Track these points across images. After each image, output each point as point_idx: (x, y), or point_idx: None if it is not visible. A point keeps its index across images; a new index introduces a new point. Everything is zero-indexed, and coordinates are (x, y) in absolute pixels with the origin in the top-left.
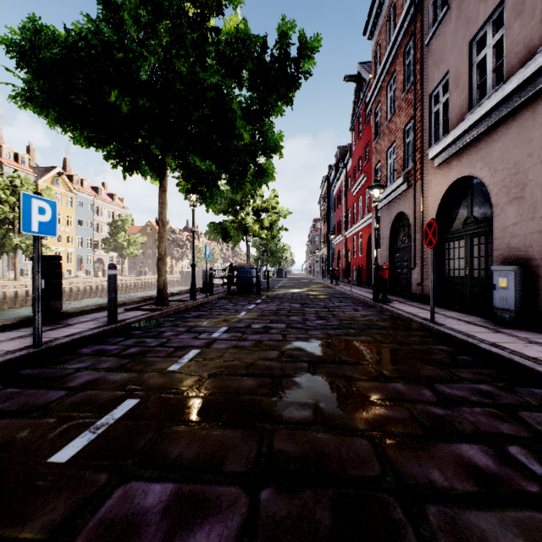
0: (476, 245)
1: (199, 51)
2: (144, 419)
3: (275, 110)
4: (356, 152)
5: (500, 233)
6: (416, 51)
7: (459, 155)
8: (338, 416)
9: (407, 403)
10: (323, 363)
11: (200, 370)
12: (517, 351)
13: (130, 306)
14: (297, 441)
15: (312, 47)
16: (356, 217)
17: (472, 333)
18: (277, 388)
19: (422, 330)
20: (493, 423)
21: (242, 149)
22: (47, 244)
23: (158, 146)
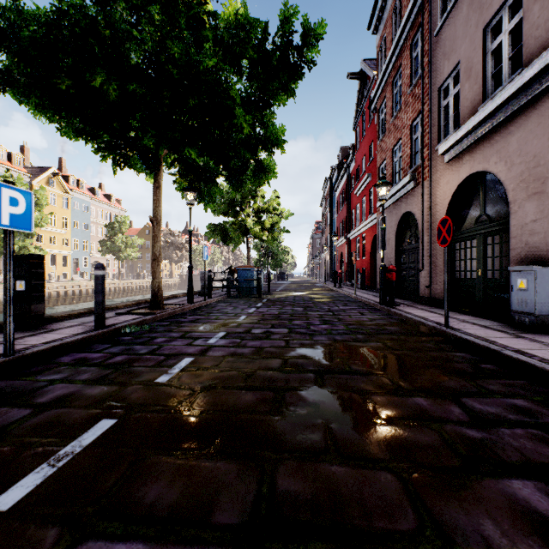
0: (489, 244)
1: (195, 36)
2: (118, 446)
3: (277, 99)
4: (359, 151)
5: (517, 231)
6: (424, 43)
7: (471, 149)
8: (354, 441)
9: (434, 423)
10: (331, 373)
11: (192, 382)
12: (547, 359)
13: (123, 309)
14: (306, 477)
15: (317, 33)
16: (360, 218)
17: (492, 338)
18: (280, 404)
19: (435, 335)
20: (542, 449)
21: (242, 143)
22: (41, 246)
23: (151, 138)
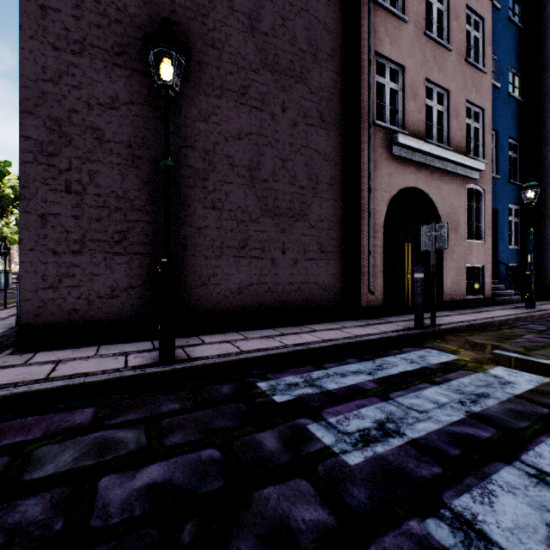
0: None
1: None
2: None
3: None
4: None
5: None
6: None
7: None
8: None
9: None
10: None
11: None
12: None
13: None
14: None
15: (7, 164)
16: None
17: None
18: None
19: None
20: None
21: None
22: None
23: None
